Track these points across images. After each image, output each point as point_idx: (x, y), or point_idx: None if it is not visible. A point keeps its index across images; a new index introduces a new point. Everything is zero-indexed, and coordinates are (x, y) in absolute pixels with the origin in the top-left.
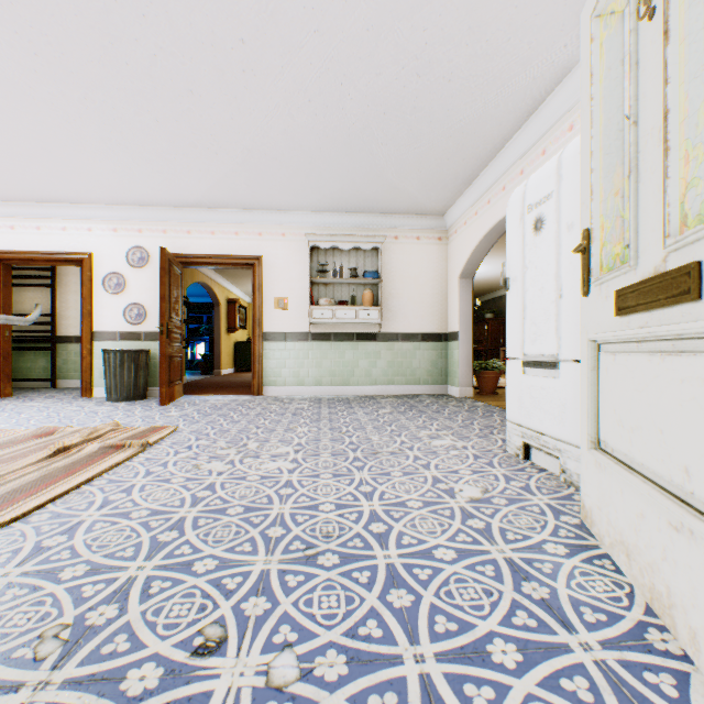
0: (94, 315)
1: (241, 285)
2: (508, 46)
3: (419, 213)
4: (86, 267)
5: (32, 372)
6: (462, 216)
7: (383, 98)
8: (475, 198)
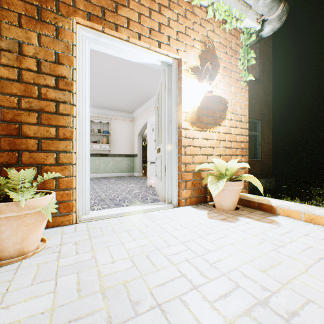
0: None
1: None
2: (148, 80)
3: (124, 111)
4: None
5: None
6: (139, 115)
7: (113, 82)
8: (143, 111)
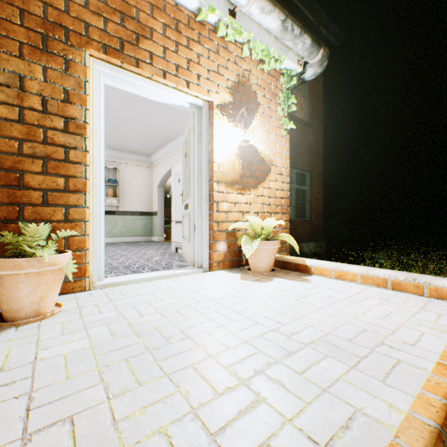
0: None
1: None
2: (173, 117)
3: (139, 154)
4: None
5: None
6: (159, 159)
7: (126, 116)
8: (165, 154)
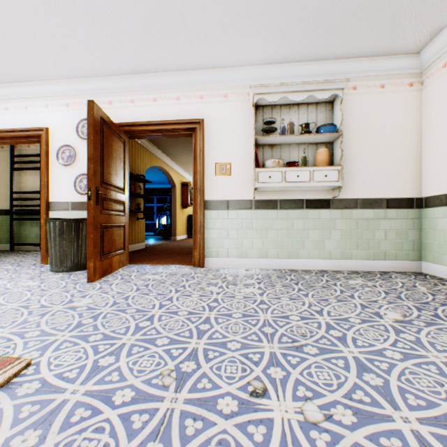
0: (50, 186)
1: (191, 172)
2: None
3: (387, 53)
4: (43, 142)
5: (29, 238)
6: None
7: None
8: None
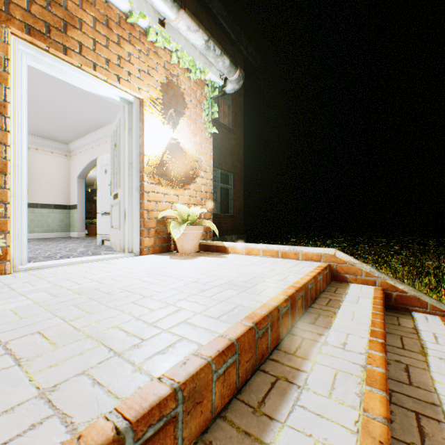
0: None
1: None
2: (98, 106)
3: (54, 140)
4: None
5: None
6: (80, 148)
7: (40, 97)
8: (87, 143)
